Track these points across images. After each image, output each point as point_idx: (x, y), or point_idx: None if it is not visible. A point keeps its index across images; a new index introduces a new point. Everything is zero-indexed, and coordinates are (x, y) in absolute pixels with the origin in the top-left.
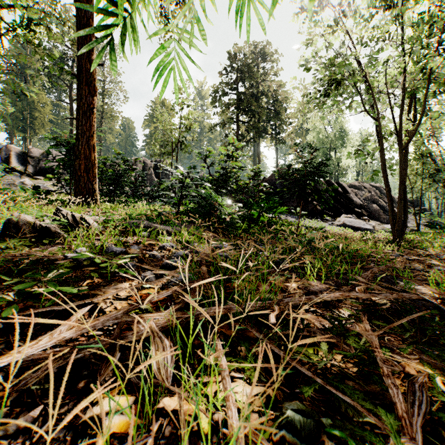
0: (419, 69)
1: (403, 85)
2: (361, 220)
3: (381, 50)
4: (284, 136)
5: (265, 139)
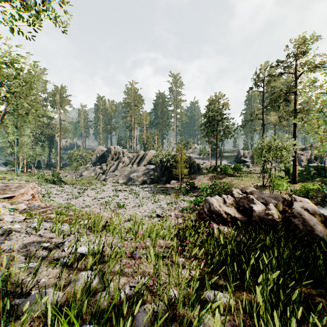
0: None
1: None
2: None
3: None
4: None
5: None
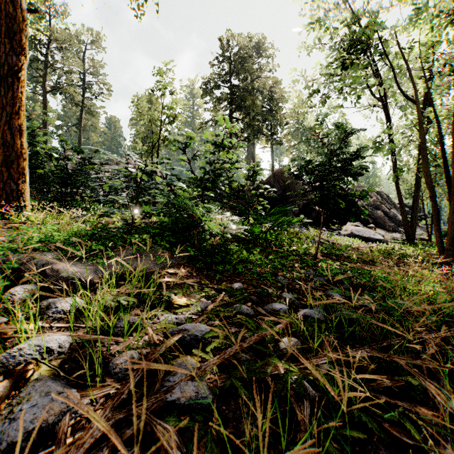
0: None
1: None
2: (368, 228)
3: None
4: (280, 137)
5: (260, 140)
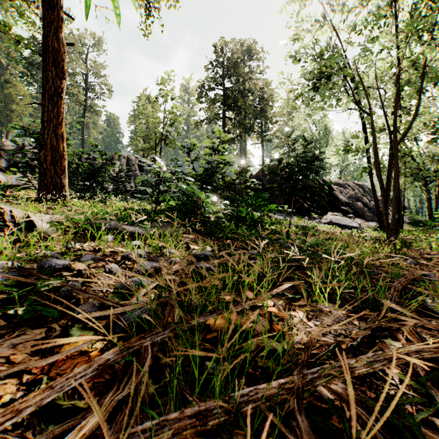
0: (413, 61)
1: (399, 76)
2: (347, 217)
3: (377, 37)
4: (270, 134)
5: (252, 137)
